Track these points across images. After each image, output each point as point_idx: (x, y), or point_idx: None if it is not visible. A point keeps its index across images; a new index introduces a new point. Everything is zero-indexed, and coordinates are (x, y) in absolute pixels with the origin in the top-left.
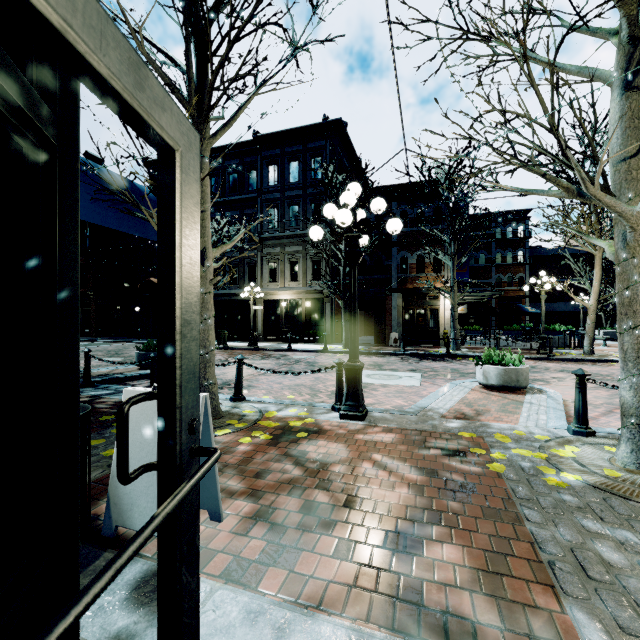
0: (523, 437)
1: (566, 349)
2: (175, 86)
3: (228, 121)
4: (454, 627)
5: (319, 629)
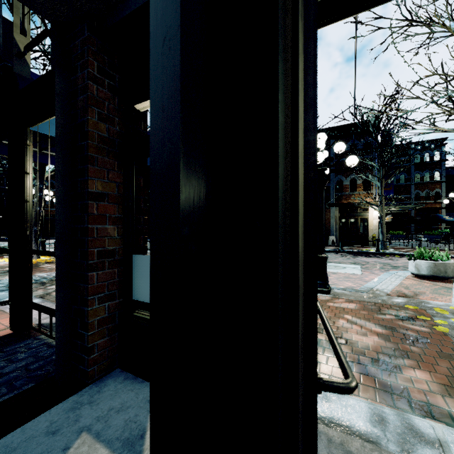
0: None
1: None
2: None
3: None
4: (435, 412)
5: (348, 401)
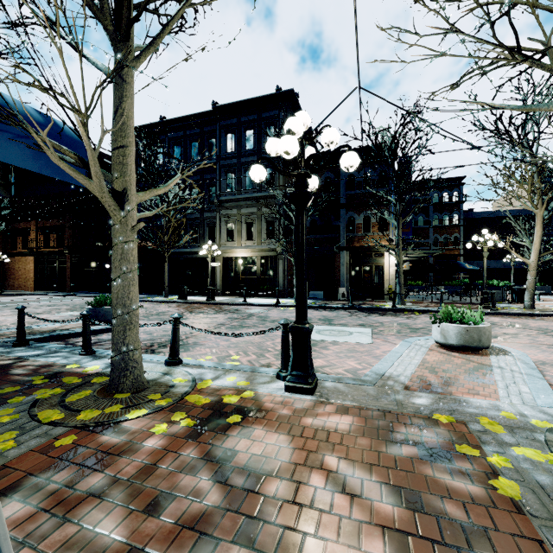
0: (516, 423)
1: (504, 303)
2: None
3: (153, 39)
4: None
5: None
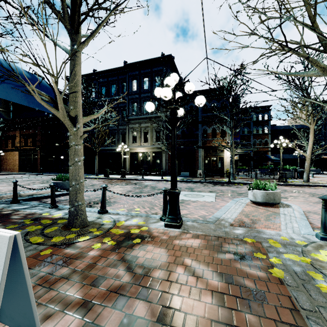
0: (288, 242)
1: (293, 179)
2: (52, 4)
3: (92, 33)
4: None
5: None
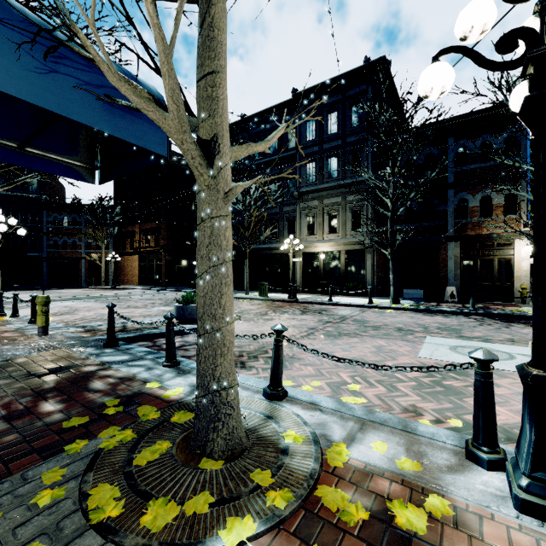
0: None
1: None
2: None
3: None
4: None
5: None
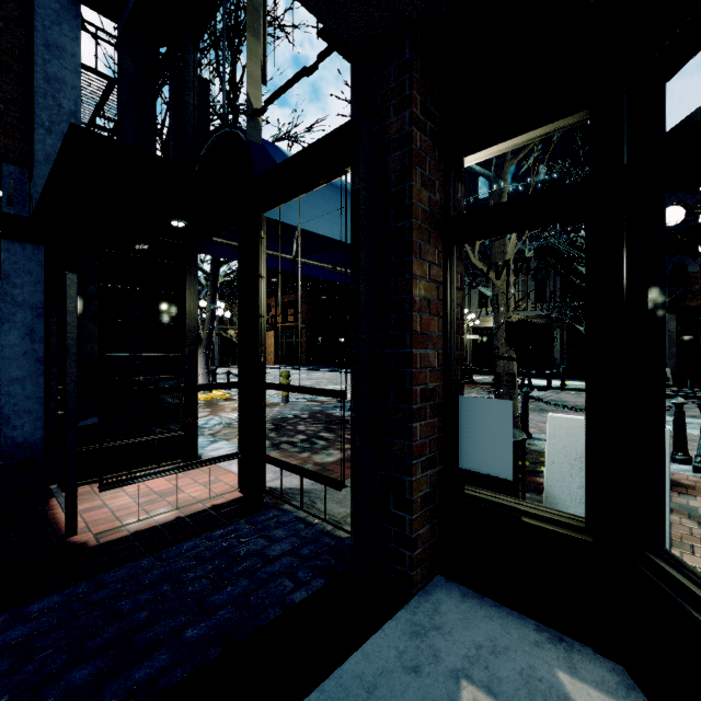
0: None
1: None
2: None
3: None
4: None
5: None
